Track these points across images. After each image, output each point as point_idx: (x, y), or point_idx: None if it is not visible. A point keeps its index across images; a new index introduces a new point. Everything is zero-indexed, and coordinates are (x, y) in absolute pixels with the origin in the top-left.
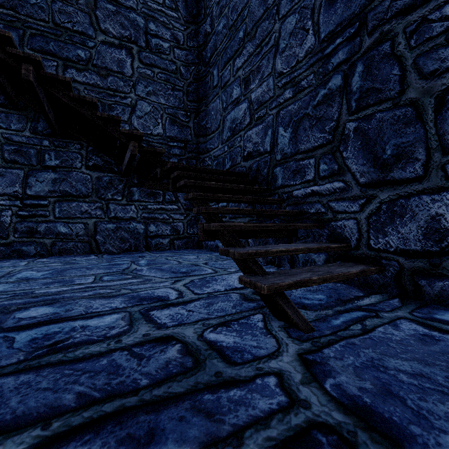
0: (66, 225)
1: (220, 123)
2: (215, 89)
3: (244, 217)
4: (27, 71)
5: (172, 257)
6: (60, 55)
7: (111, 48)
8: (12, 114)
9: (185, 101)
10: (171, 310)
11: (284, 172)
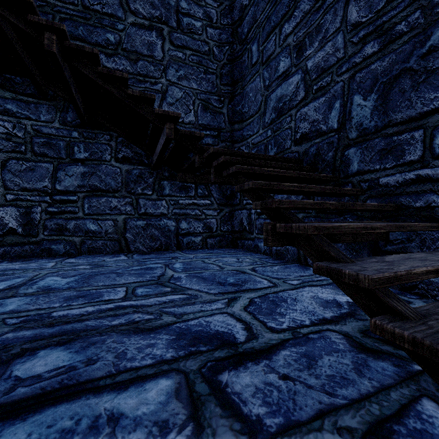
0: (95, 222)
1: (261, 105)
2: (254, 67)
3: (296, 212)
4: (49, 41)
5: (209, 260)
6: (89, 39)
7: (141, 30)
8: (41, 105)
9: (218, 85)
10: (252, 373)
11: (363, 153)
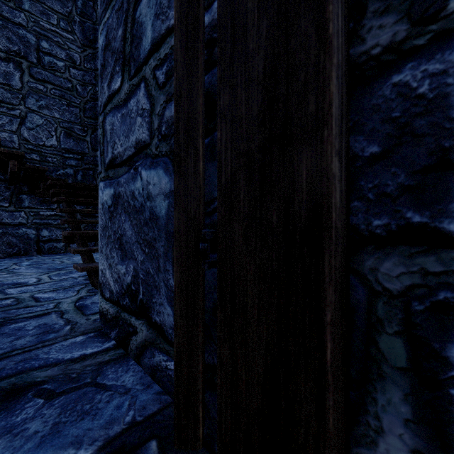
0: None
1: None
2: None
3: None
4: None
5: (59, 259)
6: None
7: None
8: None
9: (82, 117)
10: (23, 288)
11: None
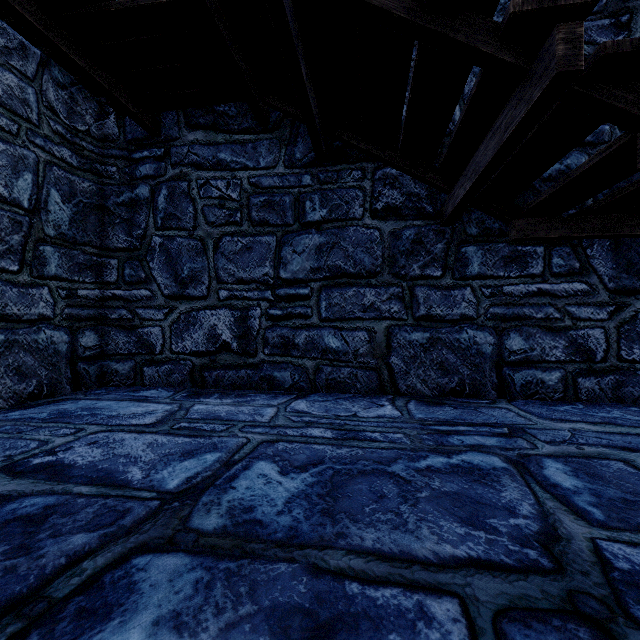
0: (337, 334)
1: None
2: None
3: None
4: None
5: None
6: None
7: None
8: (261, 142)
9: None
10: None
11: None
